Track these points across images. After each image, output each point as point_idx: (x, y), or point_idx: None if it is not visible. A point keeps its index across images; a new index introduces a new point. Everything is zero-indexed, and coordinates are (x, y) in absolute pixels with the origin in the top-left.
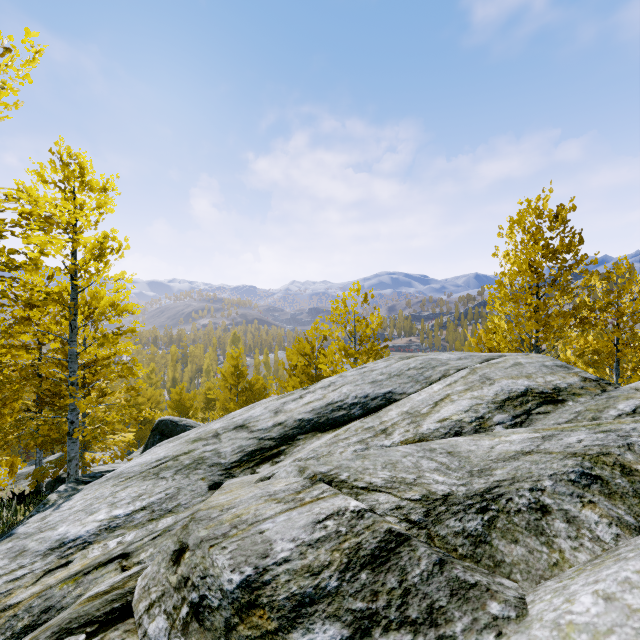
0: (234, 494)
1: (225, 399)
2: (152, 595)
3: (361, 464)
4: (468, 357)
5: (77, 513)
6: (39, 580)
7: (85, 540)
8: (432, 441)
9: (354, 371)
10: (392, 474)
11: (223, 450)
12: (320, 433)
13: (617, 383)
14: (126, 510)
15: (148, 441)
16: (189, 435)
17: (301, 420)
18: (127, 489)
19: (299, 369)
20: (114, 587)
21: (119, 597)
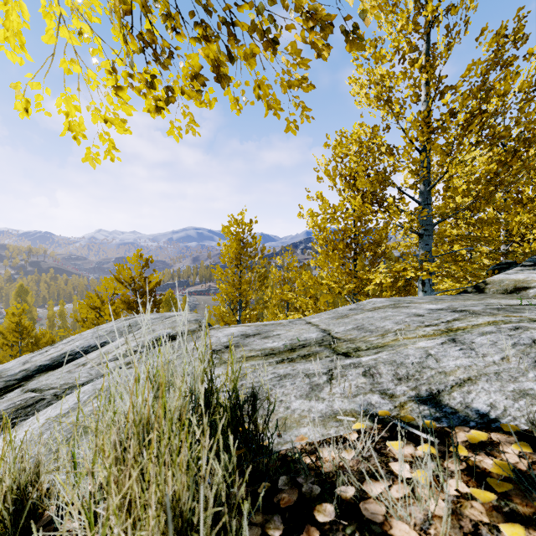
0: None
1: (4, 357)
2: None
3: (56, 381)
4: (160, 317)
5: None
6: None
7: None
8: (99, 365)
9: (91, 330)
10: (65, 382)
11: None
12: (51, 371)
13: (287, 316)
14: None
15: None
16: None
17: (41, 366)
18: None
19: (90, 320)
20: None
21: None
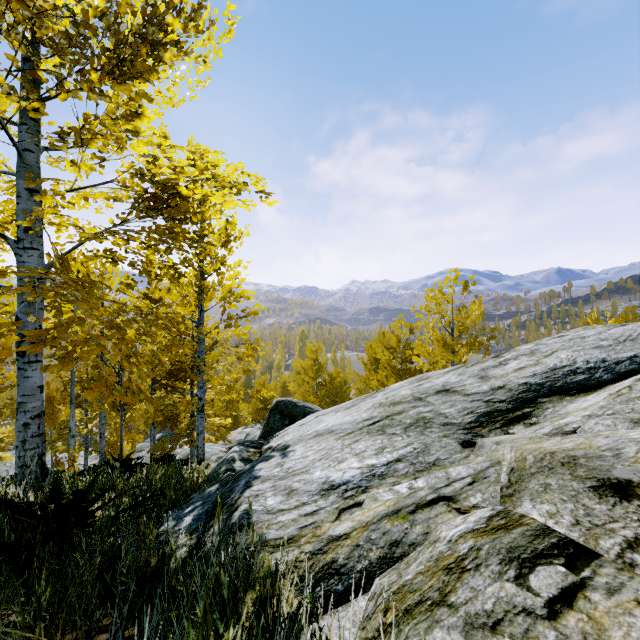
0: (561, 442)
1: (304, 392)
2: (621, 532)
3: None
4: None
5: (321, 461)
6: (340, 517)
7: (358, 484)
8: None
9: (552, 339)
10: None
11: (445, 411)
12: (568, 396)
13: None
14: (379, 460)
15: (268, 420)
16: (360, 404)
17: (527, 384)
18: (360, 442)
19: (382, 363)
20: (499, 524)
21: (540, 533)
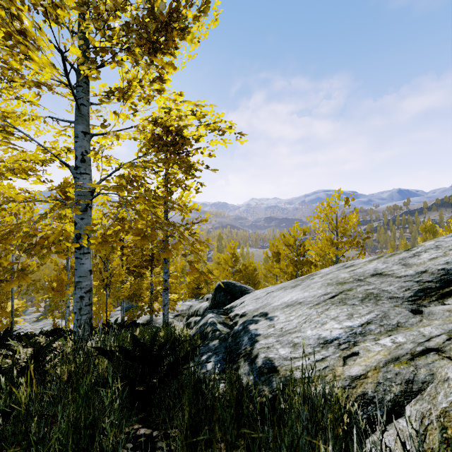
0: None
1: (225, 276)
2: None
3: None
4: None
5: (306, 323)
6: (346, 362)
7: (347, 340)
8: None
9: (448, 238)
10: None
11: (386, 288)
12: None
13: None
14: (354, 323)
15: (215, 296)
16: (303, 284)
17: (445, 269)
18: (330, 310)
19: (282, 256)
20: None
21: None
